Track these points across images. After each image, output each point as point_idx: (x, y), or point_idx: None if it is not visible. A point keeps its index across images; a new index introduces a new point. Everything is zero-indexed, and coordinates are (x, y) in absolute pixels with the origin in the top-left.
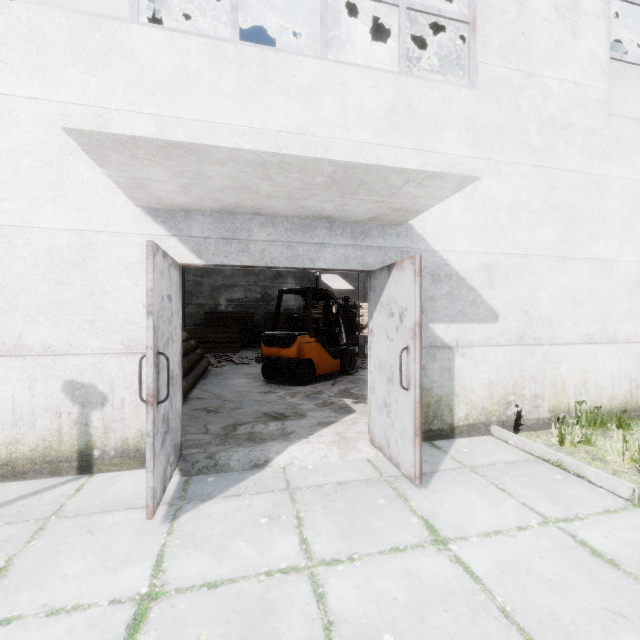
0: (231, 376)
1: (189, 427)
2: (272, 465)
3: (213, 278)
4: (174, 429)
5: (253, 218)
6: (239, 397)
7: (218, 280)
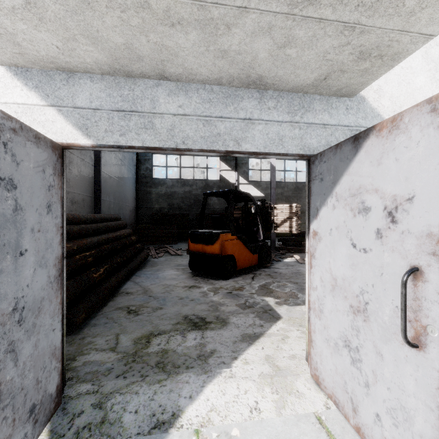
0: (164, 267)
1: (99, 338)
2: (181, 424)
3: (159, 188)
4: (30, 384)
5: (159, 84)
6: (164, 292)
7: (162, 190)
